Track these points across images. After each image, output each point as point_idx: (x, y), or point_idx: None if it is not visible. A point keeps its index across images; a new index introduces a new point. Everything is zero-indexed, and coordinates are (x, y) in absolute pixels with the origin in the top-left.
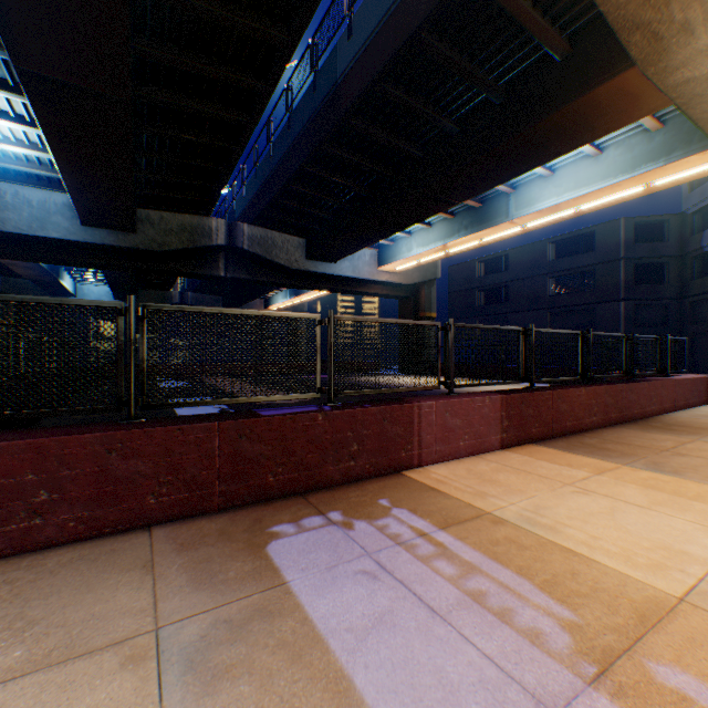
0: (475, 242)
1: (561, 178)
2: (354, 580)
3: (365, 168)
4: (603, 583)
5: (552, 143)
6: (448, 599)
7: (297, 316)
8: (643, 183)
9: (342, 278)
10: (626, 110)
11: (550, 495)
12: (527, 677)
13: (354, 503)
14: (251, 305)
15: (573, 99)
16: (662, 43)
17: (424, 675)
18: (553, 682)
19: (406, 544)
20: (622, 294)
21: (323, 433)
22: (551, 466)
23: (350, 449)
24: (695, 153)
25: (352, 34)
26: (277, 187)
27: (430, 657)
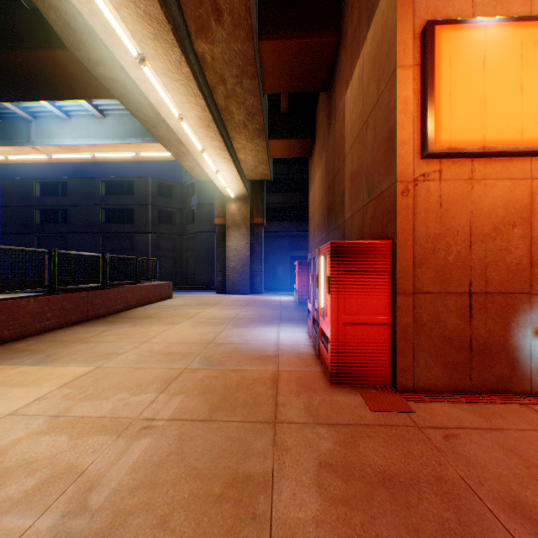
0: (0, 157)
1: (78, 125)
2: None
3: None
4: None
5: (39, 83)
6: None
7: None
8: (135, 151)
9: None
10: (95, 85)
11: None
12: None
13: None
14: None
15: (41, 49)
16: (78, 35)
17: None
18: None
19: None
20: (151, 229)
21: None
22: None
23: None
24: (158, 142)
25: None
26: None
27: None
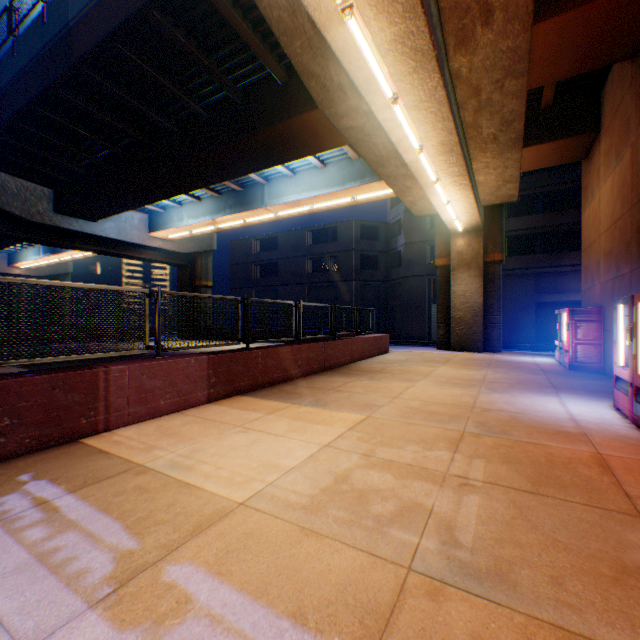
0: (240, 222)
1: (301, 180)
2: None
3: (117, 128)
4: (191, 506)
5: (282, 149)
6: (7, 567)
7: None
8: (351, 195)
9: (106, 239)
10: (328, 138)
11: (215, 438)
12: (28, 624)
13: None
14: None
15: (290, 117)
16: (330, 94)
17: None
18: (55, 617)
19: (9, 520)
20: (354, 276)
21: None
22: (239, 412)
23: None
24: (376, 181)
25: None
26: None
27: None
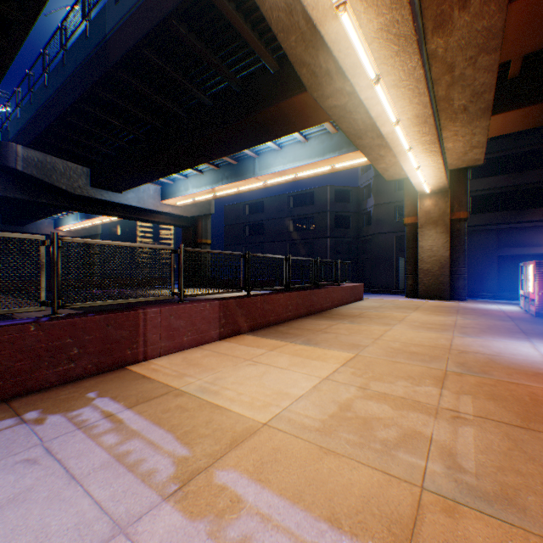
0: (235, 190)
1: (286, 153)
2: (10, 470)
3: (140, 117)
4: (224, 424)
5: (273, 128)
6: (95, 464)
7: (15, 236)
8: (329, 165)
9: (129, 206)
10: (312, 116)
11: (231, 369)
12: (120, 509)
13: (61, 400)
14: (39, 225)
15: (281, 101)
16: (318, 79)
17: (25, 536)
18: (139, 505)
19: (88, 427)
20: (329, 234)
21: (37, 342)
22: (246, 348)
23: (70, 354)
24: (352, 151)
25: (119, 0)
26: (52, 116)
27: (43, 518)
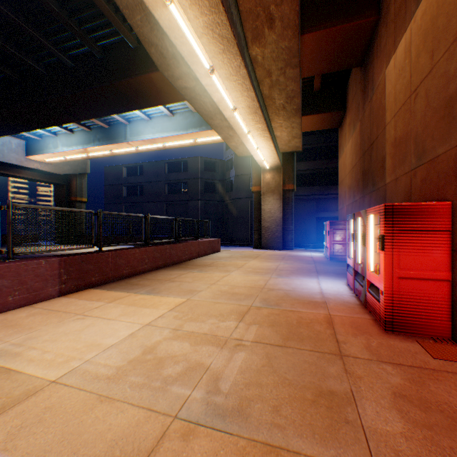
0: (108, 152)
1: (155, 124)
2: None
3: None
4: (3, 390)
5: (136, 98)
6: None
7: None
8: (193, 138)
9: None
10: (171, 94)
11: (54, 326)
12: None
13: None
14: None
15: (140, 74)
16: (167, 61)
17: None
18: None
19: None
20: (200, 197)
21: None
22: (85, 302)
23: None
24: (210, 129)
25: None
26: None
27: None
